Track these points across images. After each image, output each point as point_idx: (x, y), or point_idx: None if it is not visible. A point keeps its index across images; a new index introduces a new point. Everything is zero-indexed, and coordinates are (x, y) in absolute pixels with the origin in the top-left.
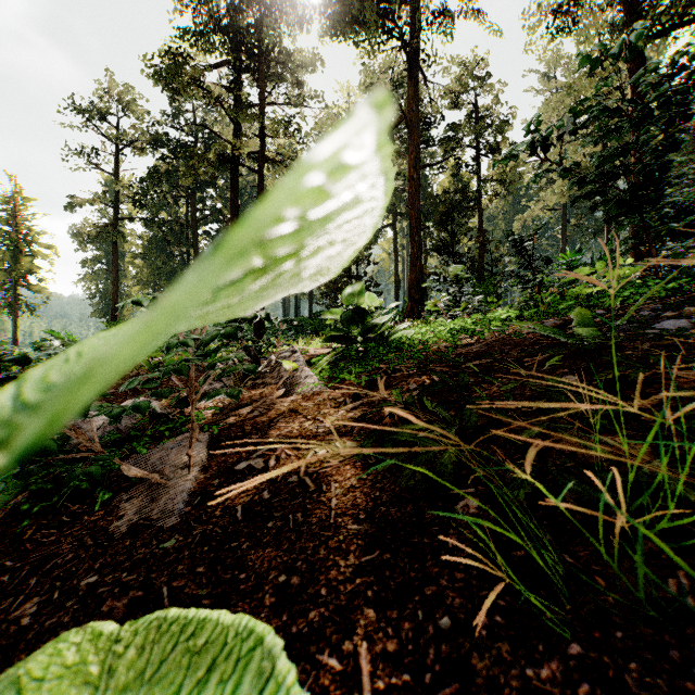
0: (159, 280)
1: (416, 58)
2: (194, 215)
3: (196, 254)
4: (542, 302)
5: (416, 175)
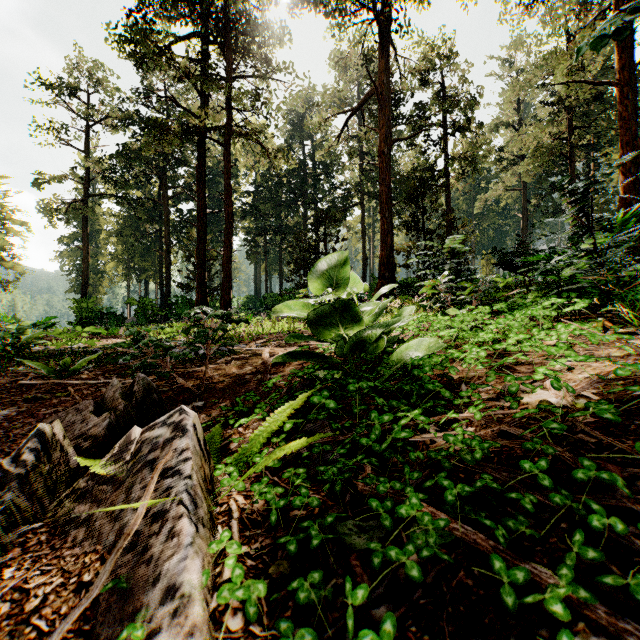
0: (133, 257)
1: (386, 31)
2: (166, 193)
3: (167, 231)
4: (606, 285)
5: (386, 150)
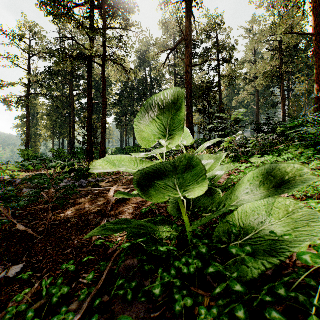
0: (56, 127)
1: (189, 7)
2: (72, 93)
3: (73, 113)
4: None
5: (189, 70)
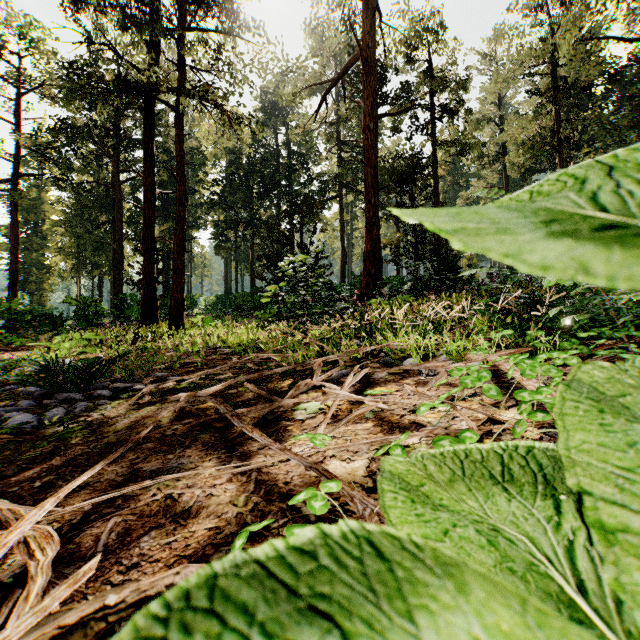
0: (84, 251)
1: None
2: (117, 176)
3: (118, 220)
4: None
5: (372, 124)
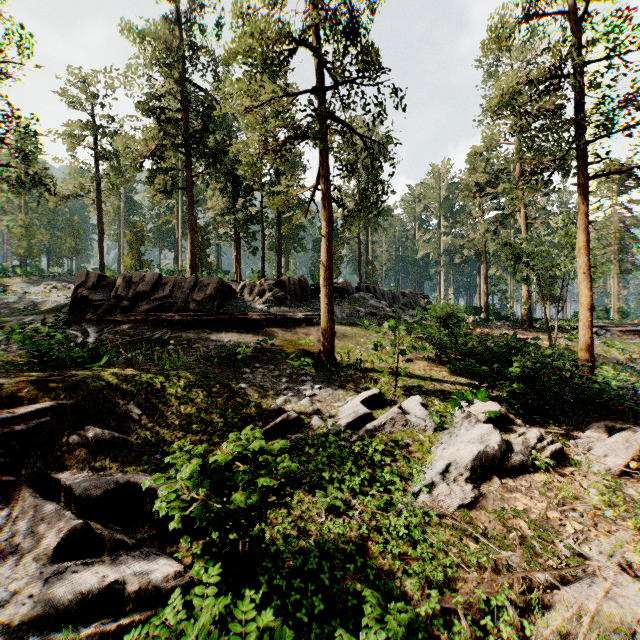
0: None
1: None
2: None
3: None
4: None
5: None
